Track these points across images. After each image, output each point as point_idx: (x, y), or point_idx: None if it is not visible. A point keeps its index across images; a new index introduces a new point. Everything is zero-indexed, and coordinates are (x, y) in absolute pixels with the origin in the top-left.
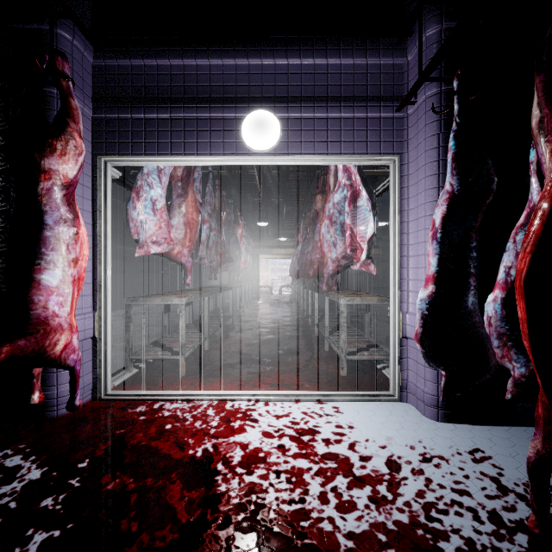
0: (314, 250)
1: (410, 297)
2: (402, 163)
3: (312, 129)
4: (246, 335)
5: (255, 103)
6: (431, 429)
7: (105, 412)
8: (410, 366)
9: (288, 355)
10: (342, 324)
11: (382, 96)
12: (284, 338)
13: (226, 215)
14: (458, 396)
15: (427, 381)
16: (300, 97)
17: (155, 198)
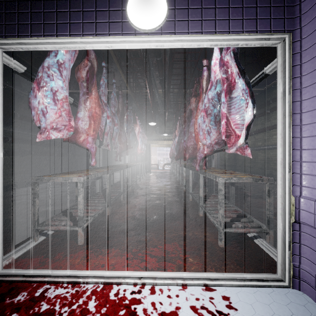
0: (190, 138)
1: (303, 180)
2: (293, 40)
3: (199, 7)
4: (139, 200)
5: None
6: None
7: None
8: (305, 254)
9: (171, 221)
10: (221, 201)
11: None
12: (167, 203)
13: (127, 116)
14: None
15: None
16: None
17: (53, 88)
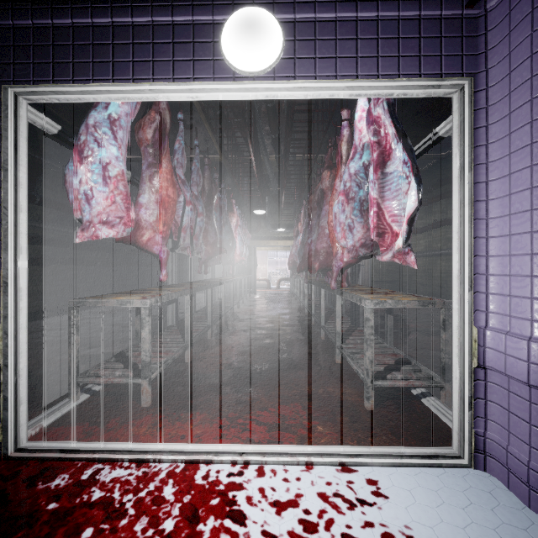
0: (321, 237)
1: (490, 303)
2: (476, 89)
3: (332, 38)
4: (239, 338)
5: None
6: None
7: None
8: (493, 415)
9: (290, 371)
10: (368, 337)
11: None
12: (284, 343)
13: (217, 199)
14: None
15: (536, 450)
16: None
17: (104, 159)
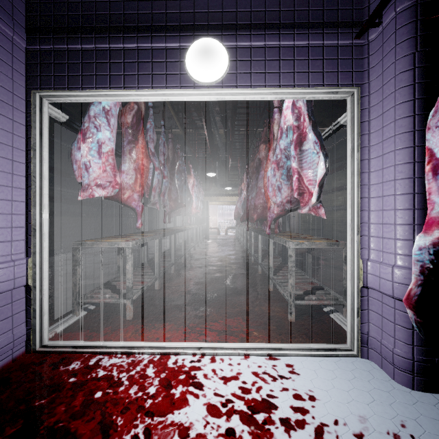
0: (258, 195)
1: (371, 243)
2: (362, 95)
3: (263, 59)
4: (195, 273)
5: (201, 31)
6: (410, 403)
7: (34, 371)
8: (372, 320)
9: (234, 295)
10: (291, 268)
11: (340, 21)
12: (230, 276)
13: (178, 165)
14: (438, 361)
15: (398, 341)
16: (250, 25)
17: (99, 140)
